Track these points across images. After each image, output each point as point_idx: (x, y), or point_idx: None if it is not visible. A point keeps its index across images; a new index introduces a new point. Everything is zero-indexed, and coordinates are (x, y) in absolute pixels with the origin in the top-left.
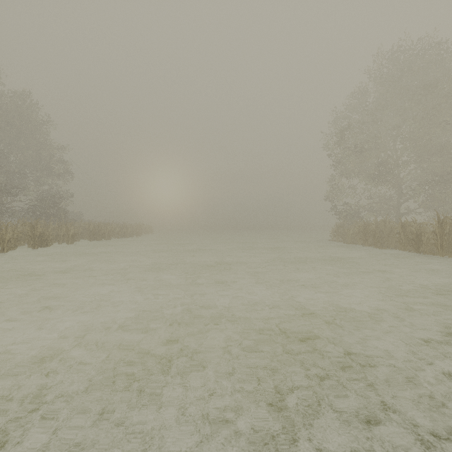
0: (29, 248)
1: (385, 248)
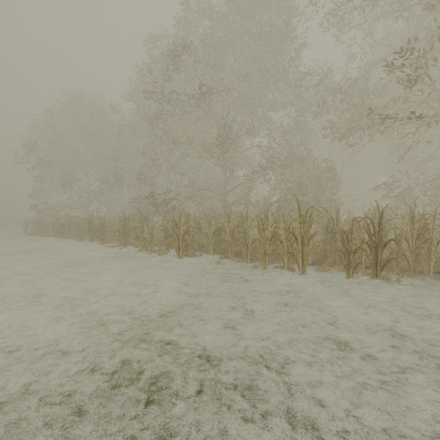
0: None
1: (48, 237)
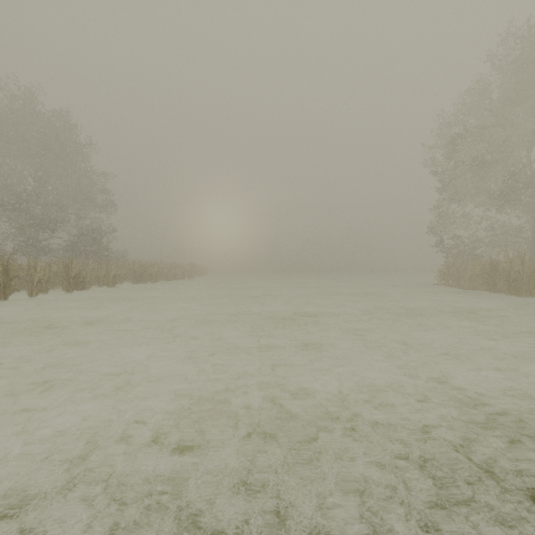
0: (63, 291)
1: (526, 296)
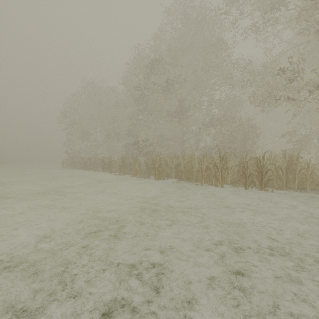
0: None
1: (77, 169)
